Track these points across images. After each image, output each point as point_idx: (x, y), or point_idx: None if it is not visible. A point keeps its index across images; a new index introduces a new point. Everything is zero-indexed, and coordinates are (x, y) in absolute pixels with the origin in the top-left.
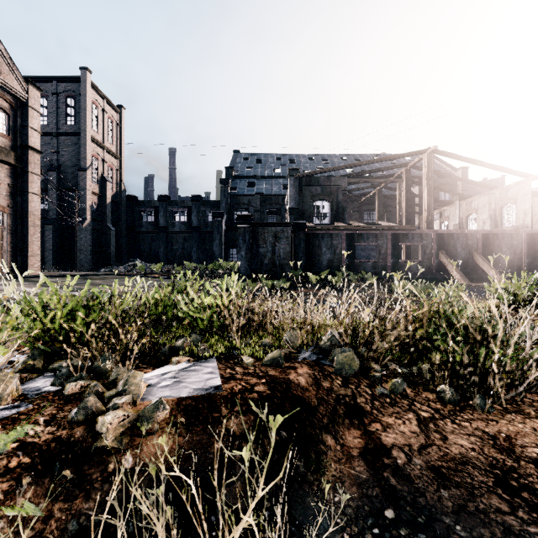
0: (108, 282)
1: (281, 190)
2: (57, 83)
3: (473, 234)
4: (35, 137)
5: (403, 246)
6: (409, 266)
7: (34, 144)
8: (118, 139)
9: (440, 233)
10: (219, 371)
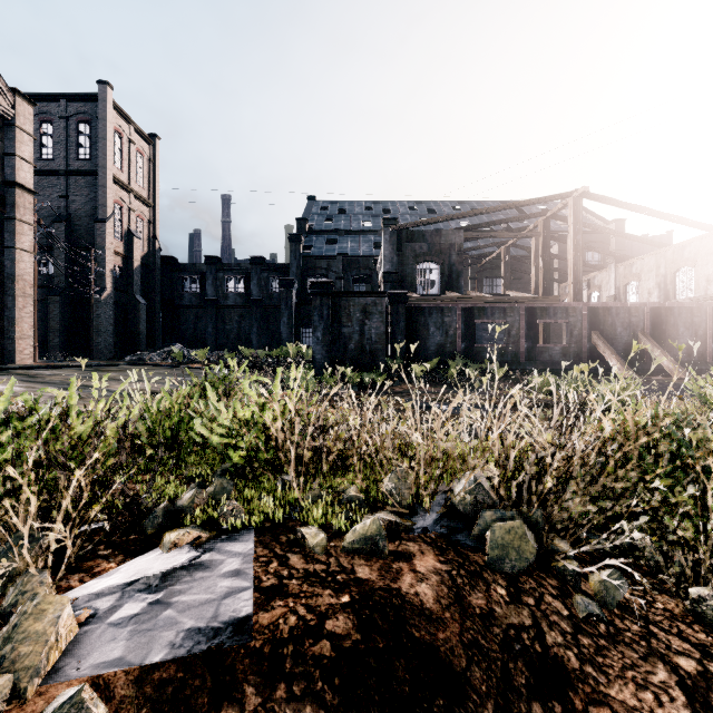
0: (127, 375)
1: (372, 250)
2: (66, 103)
3: (639, 309)
4: (26, 170)
5: (540, 326)
6: (550, 353)
7: (25, 180)
8: (151, 180)
9: (592, 307)
10: (255, 569)
